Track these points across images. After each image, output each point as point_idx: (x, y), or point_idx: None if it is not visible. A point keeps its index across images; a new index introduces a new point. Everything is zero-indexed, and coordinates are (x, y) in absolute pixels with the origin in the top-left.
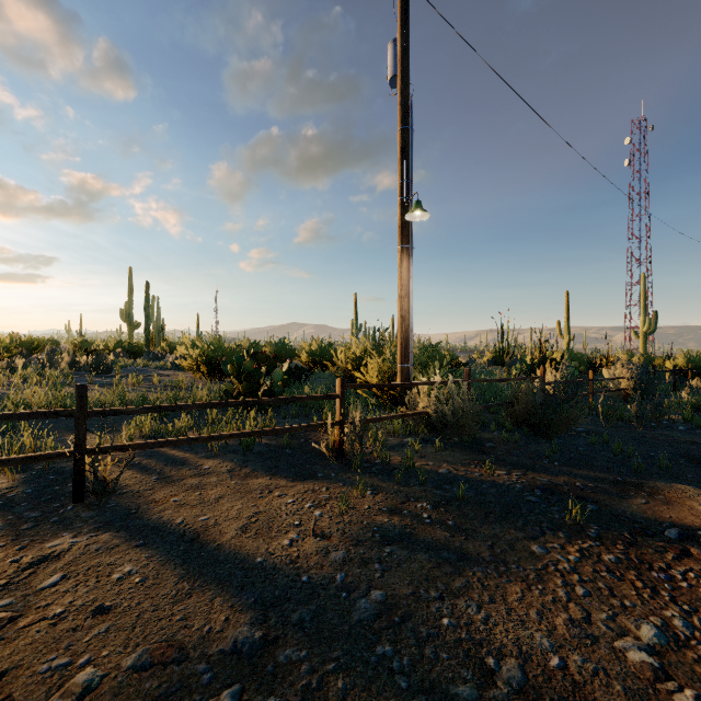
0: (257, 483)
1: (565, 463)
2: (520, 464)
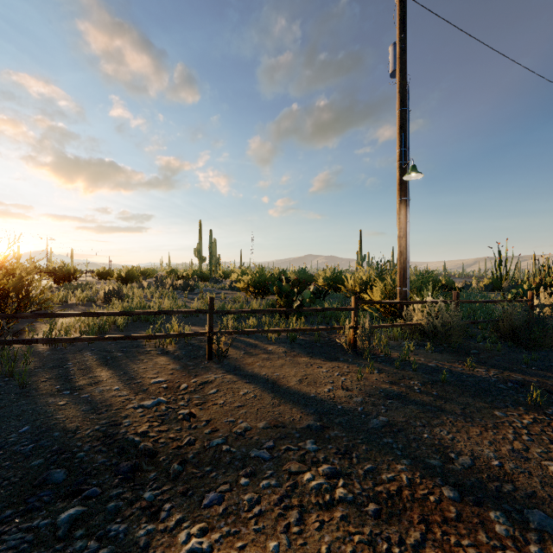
0: (302, 360)
1: (542, 369)
2: (499, 366)
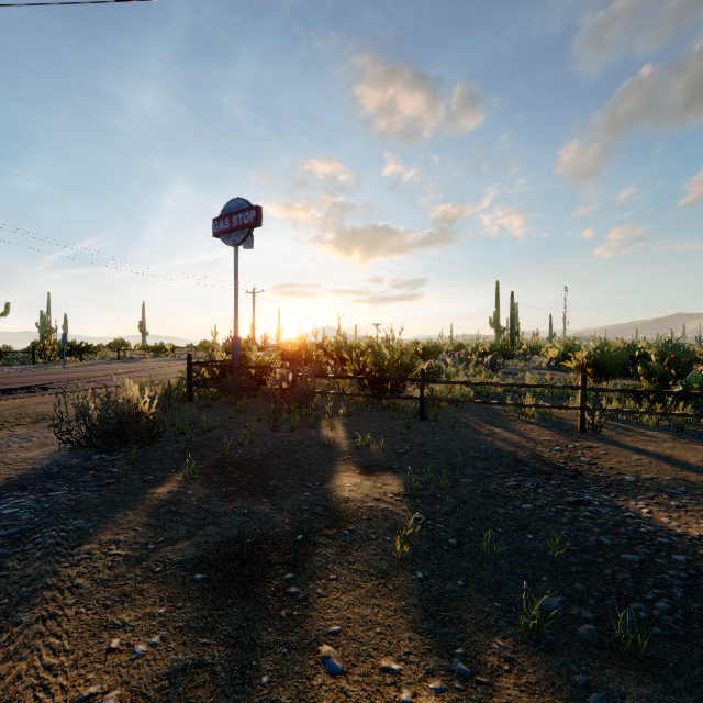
0: (700, 447)
1: None
2: None
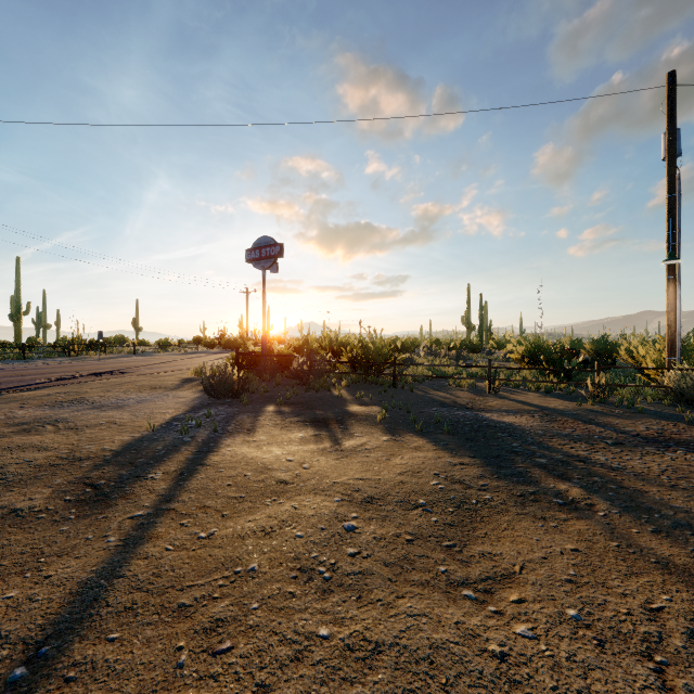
0: (549, 399)
1: None
2: None
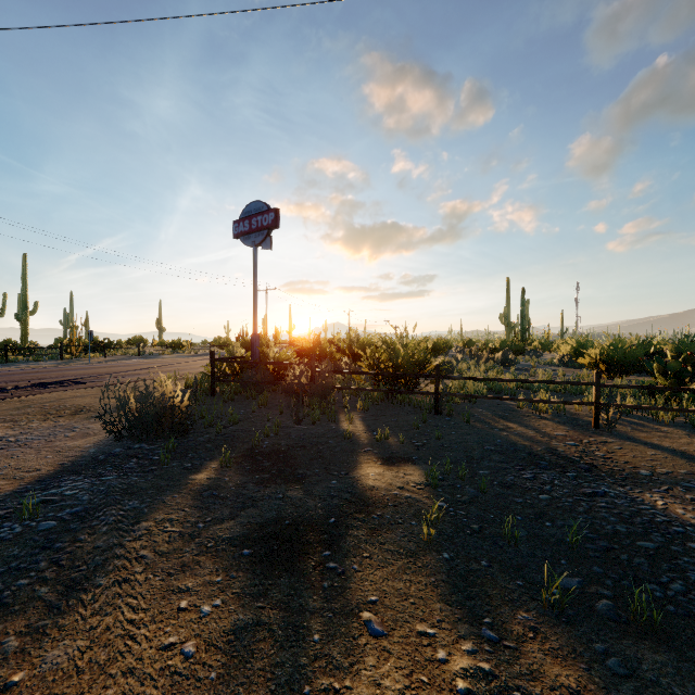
0: None
1: None
2: None
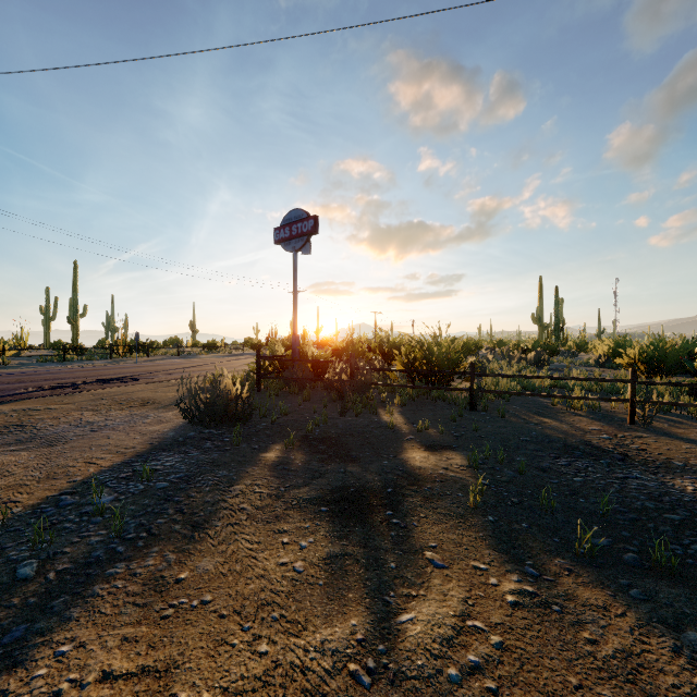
0: None
1: None
2: None
